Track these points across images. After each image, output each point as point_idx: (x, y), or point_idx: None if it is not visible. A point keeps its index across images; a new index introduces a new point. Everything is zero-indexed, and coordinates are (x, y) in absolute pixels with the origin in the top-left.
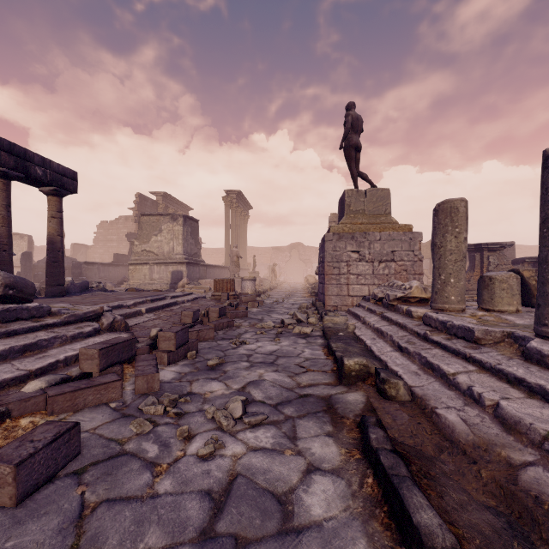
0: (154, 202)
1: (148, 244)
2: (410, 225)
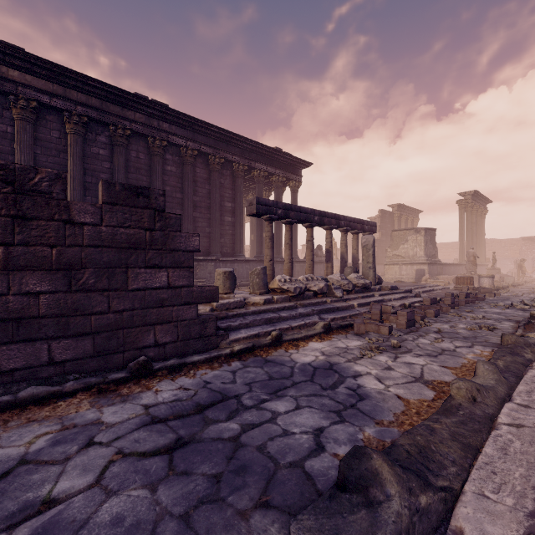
0: (391, 213)
1: (397, 250)
2: None
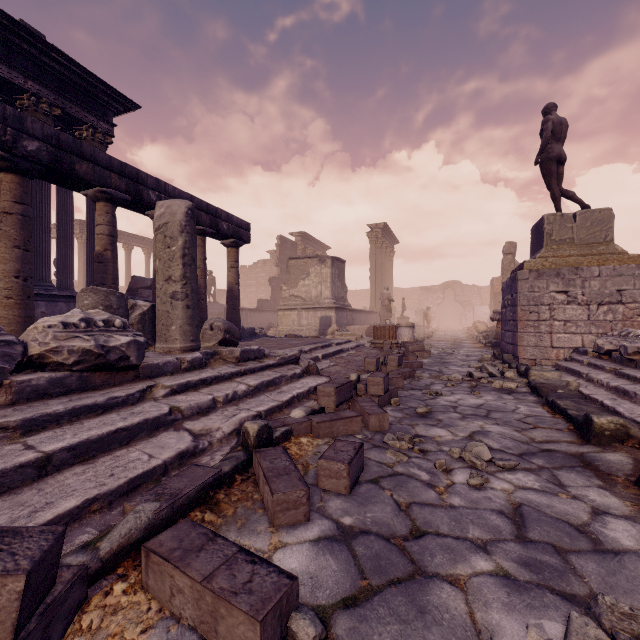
0: (294, 244)
1: (296, 288)
2: None
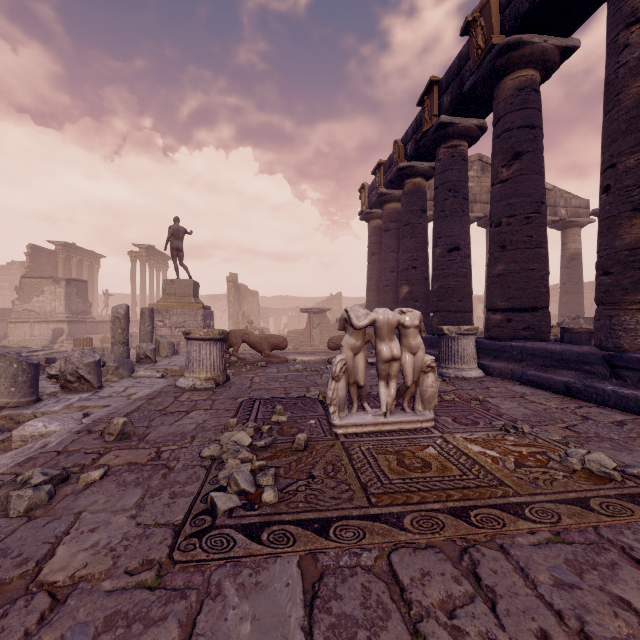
0: (53, 252)
1: (30, 303)
2: (200, 304)
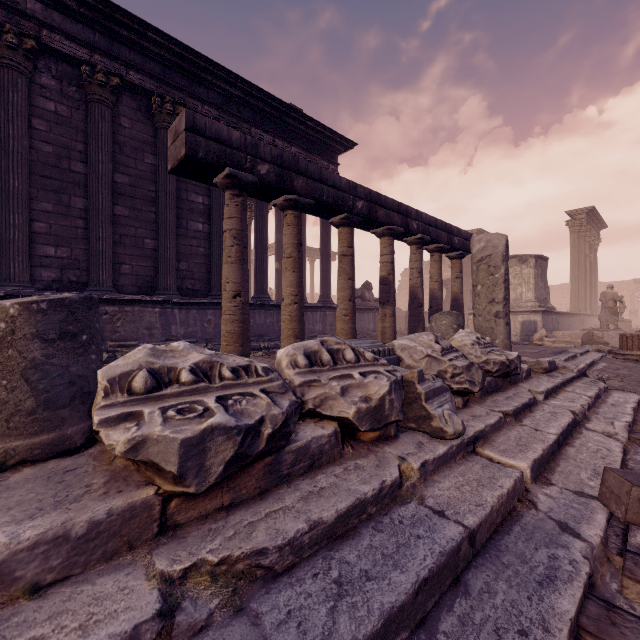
0: None
1: None
2: None
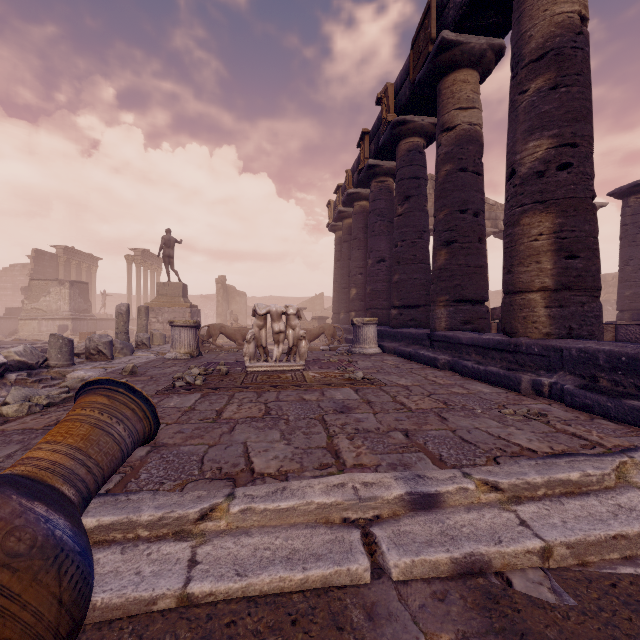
0: (54, 256)
1: (38, 303)
2: (188, 303)
